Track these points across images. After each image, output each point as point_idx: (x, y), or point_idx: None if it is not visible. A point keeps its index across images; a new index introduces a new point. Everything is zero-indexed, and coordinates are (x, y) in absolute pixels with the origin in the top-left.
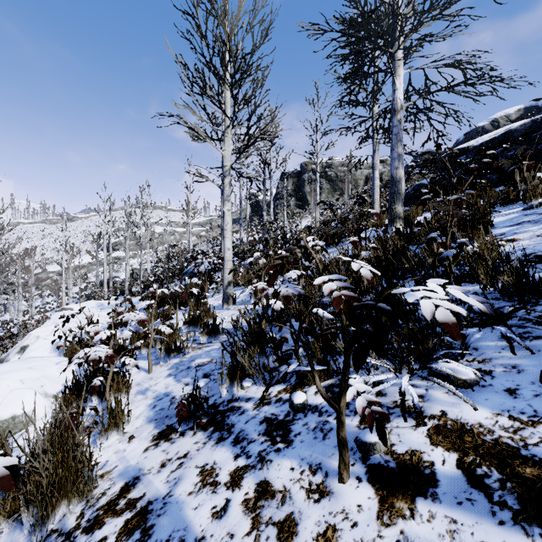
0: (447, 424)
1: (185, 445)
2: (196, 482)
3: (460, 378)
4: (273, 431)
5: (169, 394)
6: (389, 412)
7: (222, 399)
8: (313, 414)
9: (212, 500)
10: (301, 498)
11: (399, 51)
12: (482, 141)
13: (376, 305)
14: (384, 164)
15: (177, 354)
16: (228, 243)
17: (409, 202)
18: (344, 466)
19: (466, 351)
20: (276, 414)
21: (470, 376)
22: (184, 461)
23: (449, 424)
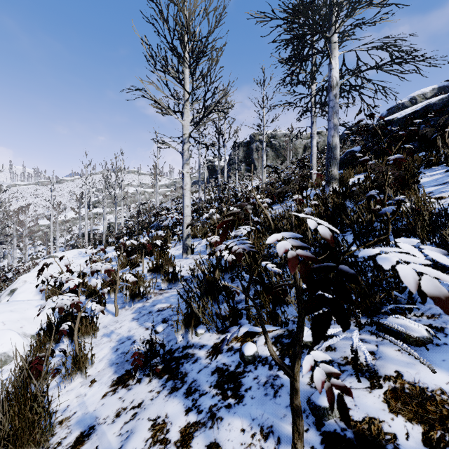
0: (405, 388)
1: (141, 393)
2: (146, 437)
3: (413, 336)
4: (224, 383)
5: (131, 337)
6: (341, 370)
7: (177, 345)
8: (263, 367)
9: None
10: None
11: (335, 35)
12: (405, 114)
13: (337, 267)
14: (319, 135)
15: (141, 299)
16: (187, 201)
17: (342, 166)
18: (298, 435)
19: (413, 305)
20: (227, 364)
21: (422, 333)
22: (137, 412)
23: (407, 388)
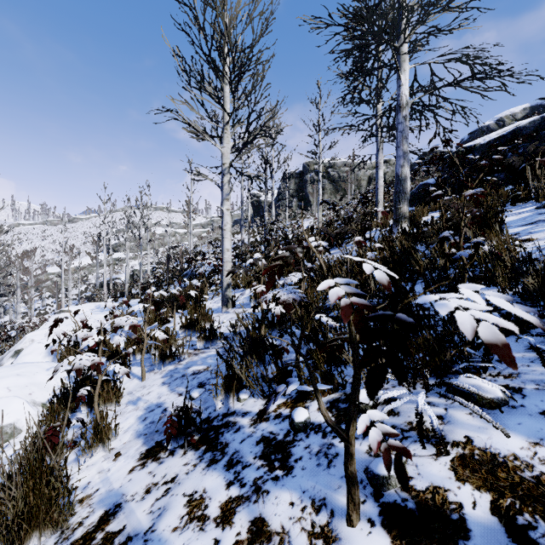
0: (474, 454)
1: (174, 467)
2: (182, 514)
3: (486, 397)
4: (270, 454)
5: (161, 405)
6: (404, 436)
7: (216, 412)
8: (316, 435)
9: (199, 540)
10: (302, 544)
11: (404, 45)
12: (489, 139)
13: (394, 316)
14: (387, 164)
15: (172, 360)
16: (227, 244)
17: (414, 202)
18: (353, 506)
19: (489, 363)
20: (275, 433)
21: (497, 394)
22: (171, 487)
23: (476, 454)
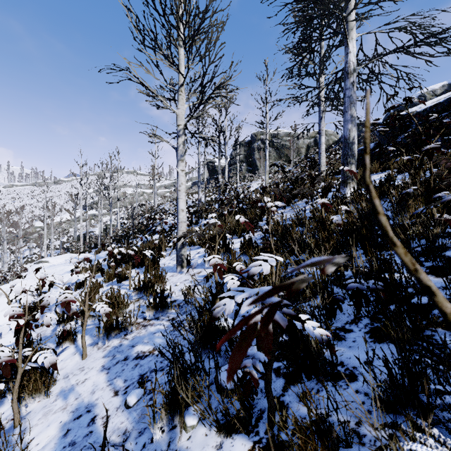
0: None
1: None
2: None
3: None
4: None
5: (91, 408)
6: None
7: (152, 446)
8: None
9: None
10: None
11: (352, 14)
12: (425, 107)
13: None
14: None
15: (119, 332)
16: (182, 204)
17: None
18: None
19: None
20: None
21: None
22: None
23: None
